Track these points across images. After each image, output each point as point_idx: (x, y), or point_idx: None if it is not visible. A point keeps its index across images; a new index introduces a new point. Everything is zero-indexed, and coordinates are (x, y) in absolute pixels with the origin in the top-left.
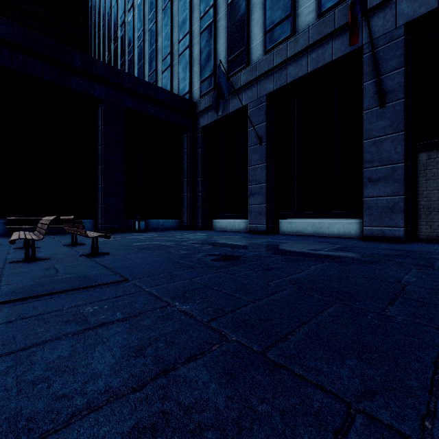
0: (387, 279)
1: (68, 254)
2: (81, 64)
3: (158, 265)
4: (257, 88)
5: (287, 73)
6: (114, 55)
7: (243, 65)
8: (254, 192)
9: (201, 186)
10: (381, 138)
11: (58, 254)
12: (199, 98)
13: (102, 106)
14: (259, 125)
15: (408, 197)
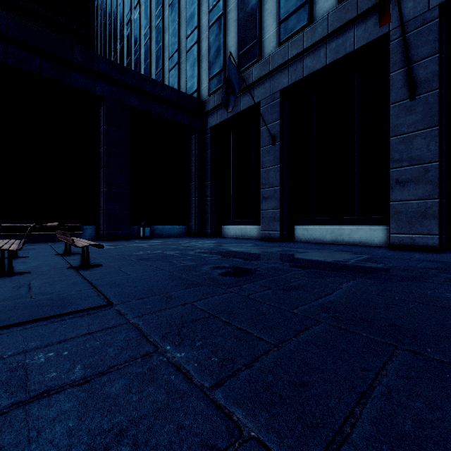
0: (449, 305)
1: (54, 266)
2: (81, 60)
3: (155, 281)
4: (270, 83)
5: (303, 65)
6: (120, 55)
7: (255, 59)
8: (266, 196)
9: (210, 190)
10: (411, 134)
11: (44, 265)
12: (208, 96)
13: (104, 105)
14: (272, 123)
15: (443, 201)
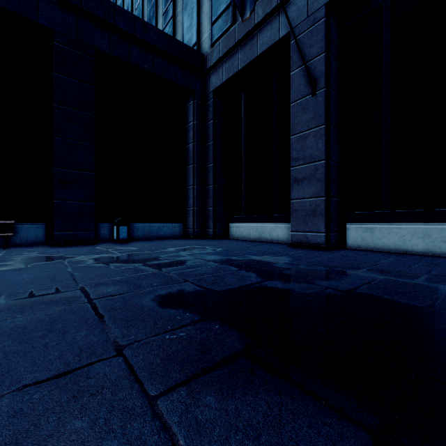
0: None
1: None
2: None
3: None
4: None
5: None
6: None
7: None
8: (301, 177)
9: (213, 175)
10: None
11: None
12: (211, 48)
13: (53, 42)
14: (311, 60)
15: None
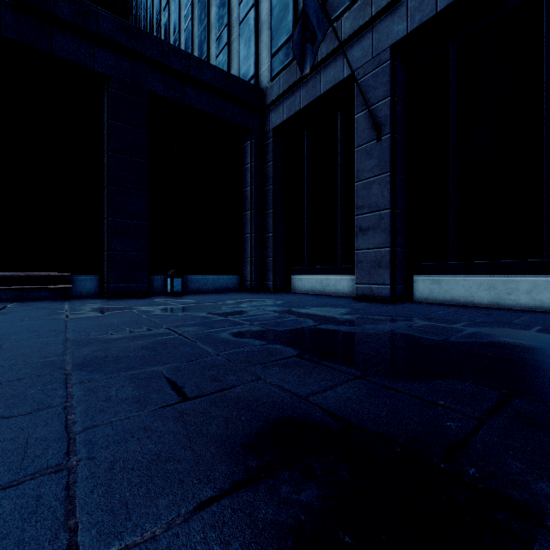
0: None
1: None
2: (69, 13)
3: None
4: (372, 38)
5: None
6: None
7: (346, 4)
8: (366, 226)
9: (273, 222)
10: None
11: None
12: (270, 82)
13: (109, 88)
14: (377, 104)
15: None
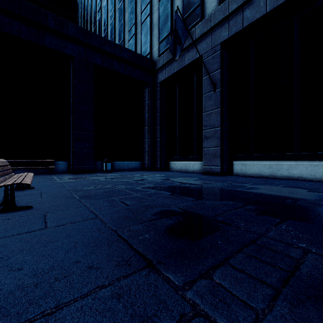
0: None
1: None
2: (54, 25)
3: (65, 249)
4: (211, 38)
5: (242, 17)
6: None
7: (198, 19)
8: (208, 136)
9: (159, 132)
10: None
11: None
12: (158, 57)
13: (73, 63)
14: (213, 72)
15: None
